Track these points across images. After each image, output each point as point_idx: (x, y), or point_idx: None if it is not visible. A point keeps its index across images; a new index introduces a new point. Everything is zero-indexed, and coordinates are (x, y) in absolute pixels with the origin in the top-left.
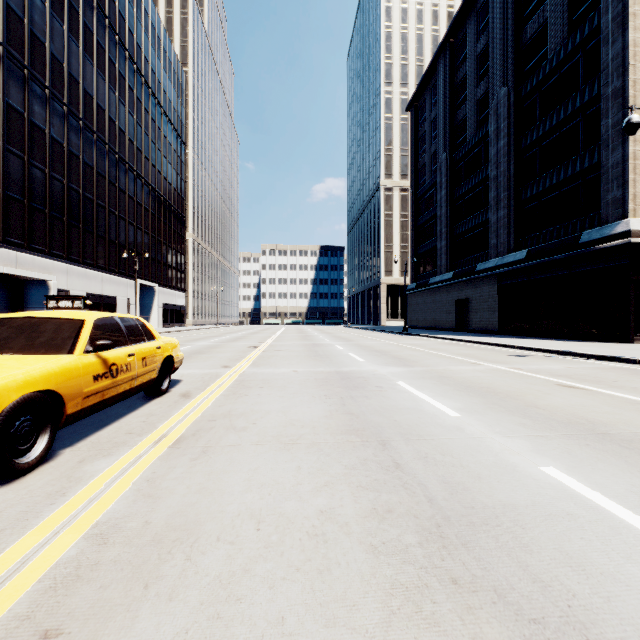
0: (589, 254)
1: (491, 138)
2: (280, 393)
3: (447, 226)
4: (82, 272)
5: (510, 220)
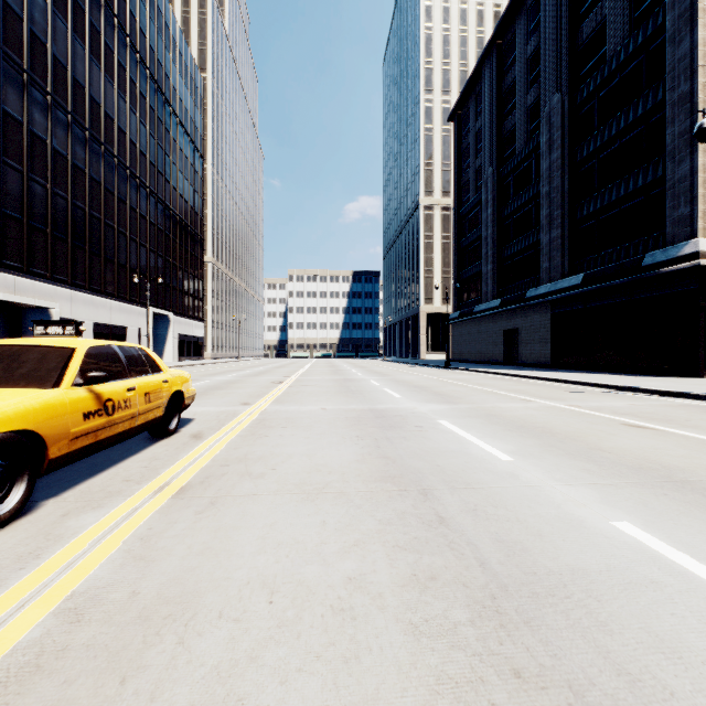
0: (653, 278)
1: (543, 150)
2: (305, 434)
3: (494, 248)
4: (88, 299)
5: (564, 241)
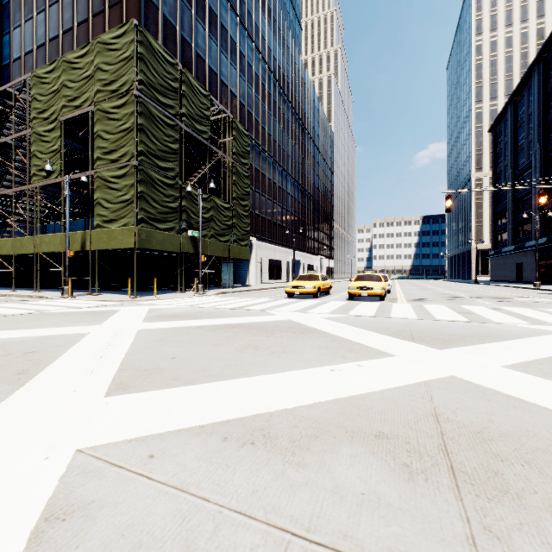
0: None
1: (533, 170)
2: (411, 288)
3: (512, 216)
4: (306, 255)
5: (541, 220)
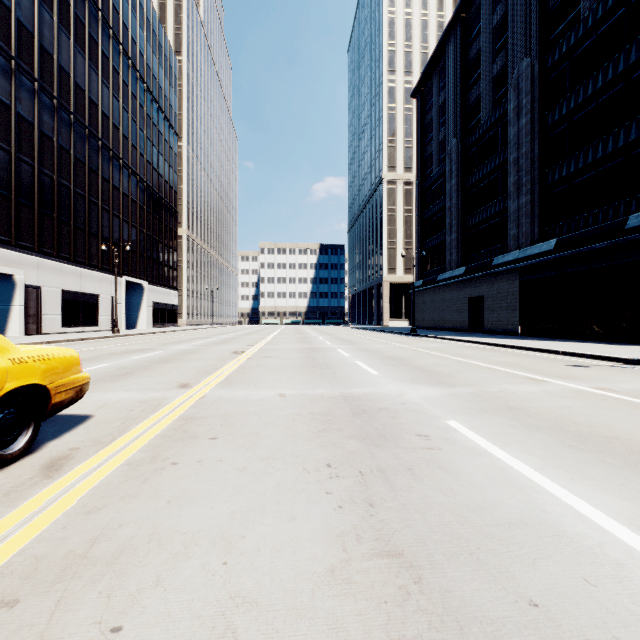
0: (638, 241)
1: (510, 117)
2: (242, 457)
3: (458, 218)
4: (56, 267)
5: (534, 207)
